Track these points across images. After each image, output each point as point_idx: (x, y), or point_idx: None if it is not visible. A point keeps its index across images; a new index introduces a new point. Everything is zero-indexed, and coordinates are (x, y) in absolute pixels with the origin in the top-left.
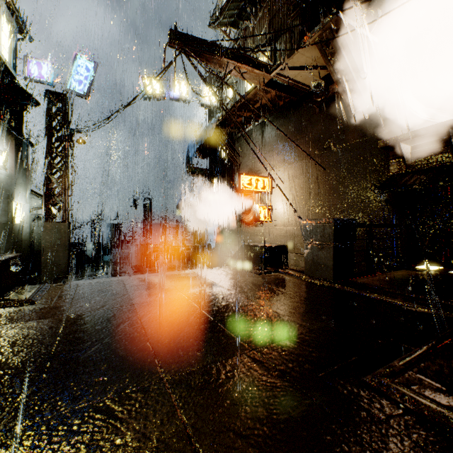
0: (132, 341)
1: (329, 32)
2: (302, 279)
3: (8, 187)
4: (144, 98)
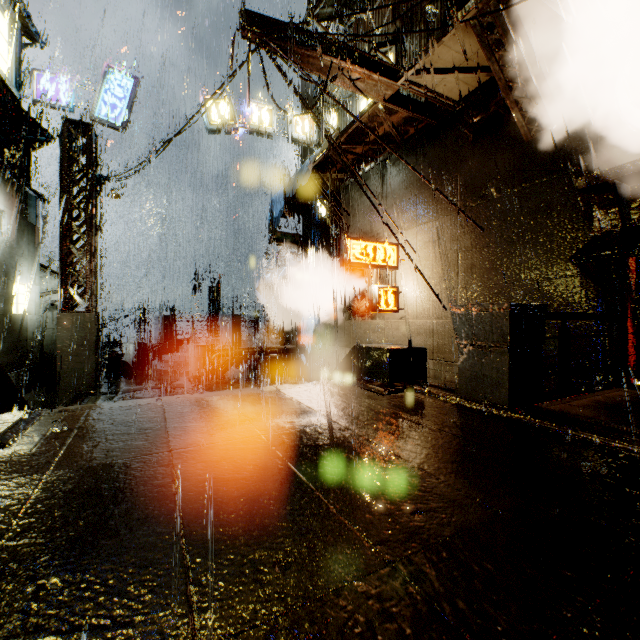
0: (151, 536)
1: (495, 5)
2: (455, 403)
3: (6, 261)
4: (208, 131)
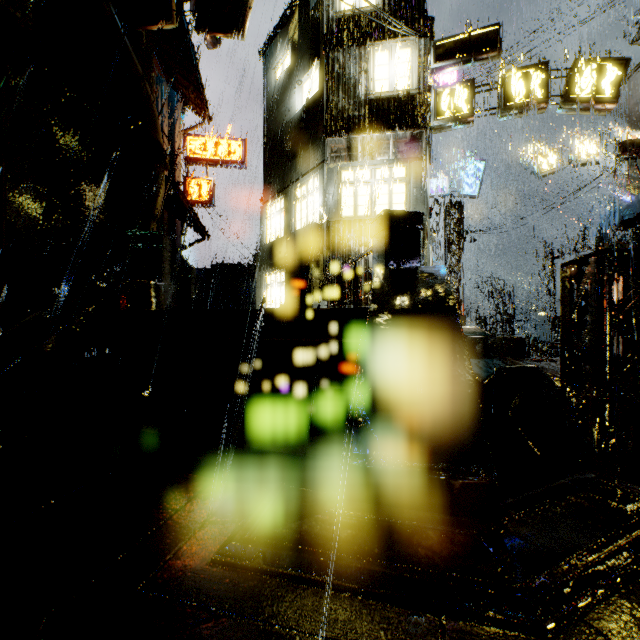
0: None
1: None
2: None
3: None
4: (537, 178)
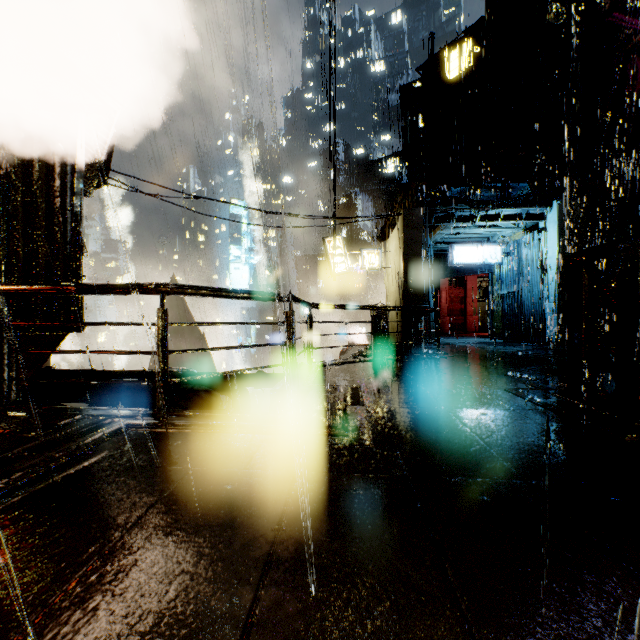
0: None
1: None
2: None
3: None
4: None
